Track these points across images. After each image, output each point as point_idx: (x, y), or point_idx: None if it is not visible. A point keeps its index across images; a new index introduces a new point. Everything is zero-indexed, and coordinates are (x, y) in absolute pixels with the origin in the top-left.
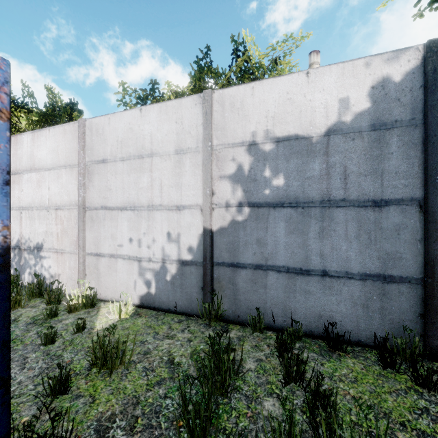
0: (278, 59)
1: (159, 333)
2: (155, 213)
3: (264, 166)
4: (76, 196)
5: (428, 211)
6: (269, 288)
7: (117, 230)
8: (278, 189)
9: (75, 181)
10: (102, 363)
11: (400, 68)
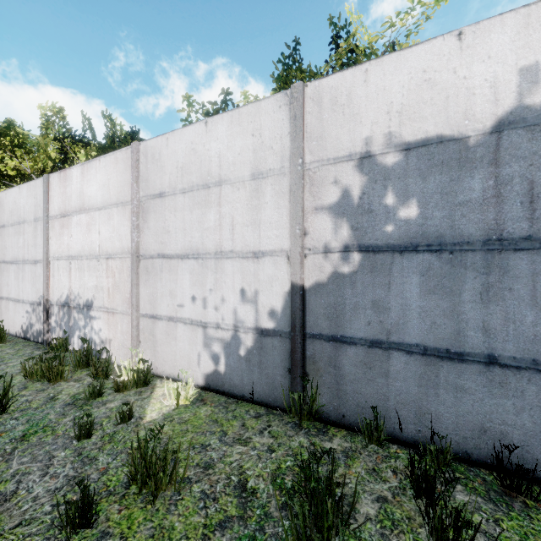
0: (397, 41)
1: (228, 433)
2: (224, 263)
3: (384, 189)
4: (129, 241)
5: None
6: (394, 377)
7: (177, 286)
8: (407, 224)
9: (128, 223)
10: (145, 479)
11: None
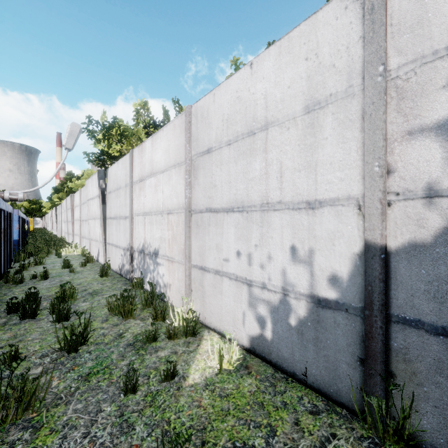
0: None
1: (277, 433)
2: (270, 216)
3: None
4: (183, 197)
5: None
6: None
7: (222, 240)
8: None
9: (182, 181)
10: None
11: None
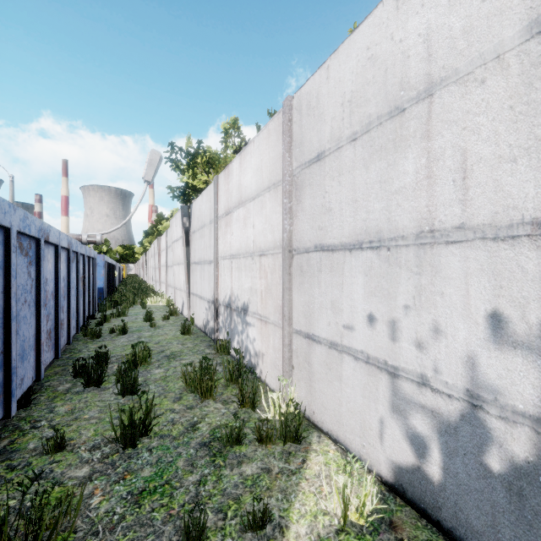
0: None
1: None
2: (439, 253)
3: None
4: (280, 231)
5: None
6: None
7: (342, 294)
8: None
9: (280, 208)
10: None
11: None
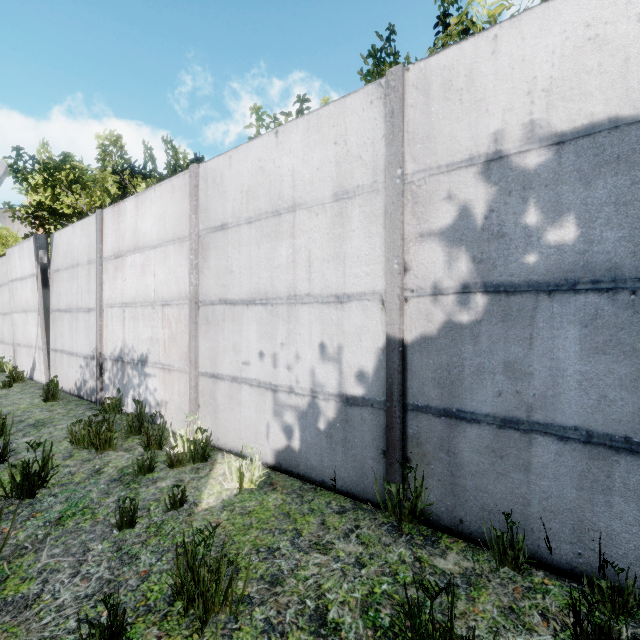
0: None
1: (303, 534)
2: (298, 310)
3: (523, 203)
4: (186, 284)
5: None
6: (538, 473)
7: (241, 338)
8: (560, 252)
9: (186, 262)
10: (192, 595)
11: None
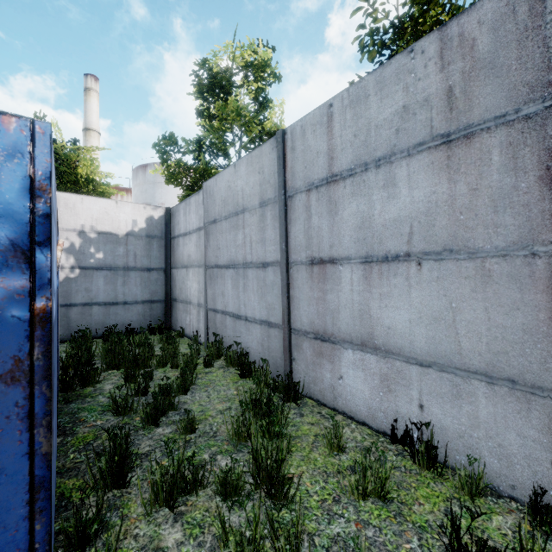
0: (81, 149)
1: None
2: None
3: (90, 246)
4: None
5: (166, 273)
6: (94, 315)
7: None
8: (99, 260)
9: None
10: None
11: (157, 214)
